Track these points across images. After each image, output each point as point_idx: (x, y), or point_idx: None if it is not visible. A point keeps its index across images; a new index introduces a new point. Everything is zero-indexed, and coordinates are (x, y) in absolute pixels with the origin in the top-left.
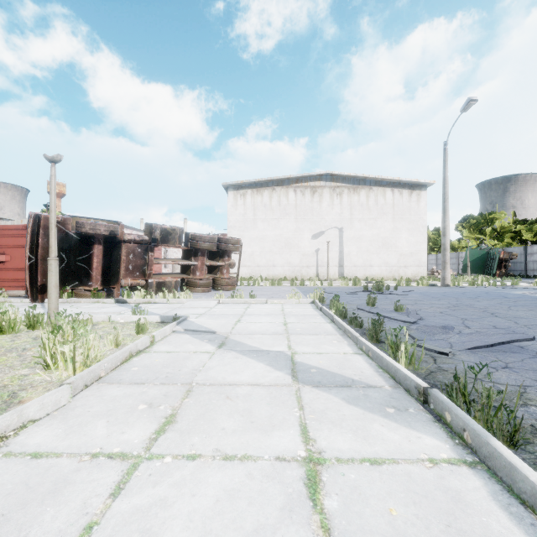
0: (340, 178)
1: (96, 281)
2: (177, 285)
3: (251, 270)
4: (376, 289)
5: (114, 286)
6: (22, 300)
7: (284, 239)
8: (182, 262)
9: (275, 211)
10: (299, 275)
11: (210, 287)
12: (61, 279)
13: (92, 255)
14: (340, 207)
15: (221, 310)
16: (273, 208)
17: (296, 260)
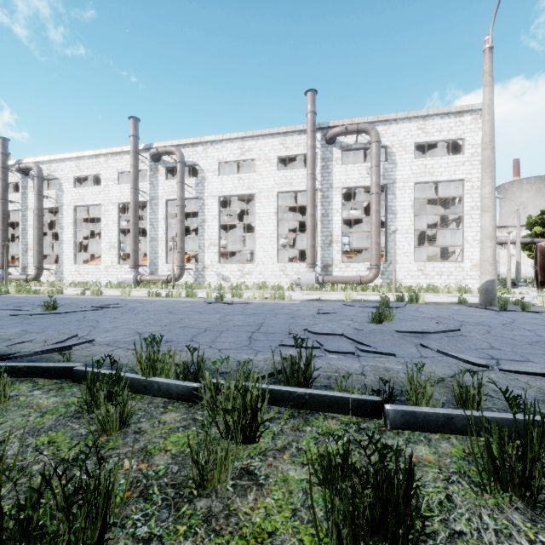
0: None
1: None
2: None
3: None
4: None
5: None
6: (534, 289)
7: None
8: None
9: None
10: None
11: None
12: None
13: None
14: None
15: None
16: None
17: None
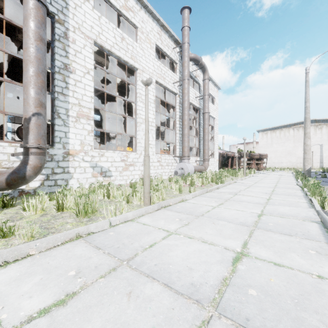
0: (320, 120)
1: (229, 167)
2: (246, 168)
3: (270, 164)
4: (327, 171)
5: (232, 168)
6: None
7: (287, 151)
8: (248, 162)
9: (282, 139)
10: (295, 167)
11: (256, 169)
12: (222, 166)
13: (229, 161)
14: (320, 134)
15: (265, 173)
16: (281, 138)
17: (294, 160)
